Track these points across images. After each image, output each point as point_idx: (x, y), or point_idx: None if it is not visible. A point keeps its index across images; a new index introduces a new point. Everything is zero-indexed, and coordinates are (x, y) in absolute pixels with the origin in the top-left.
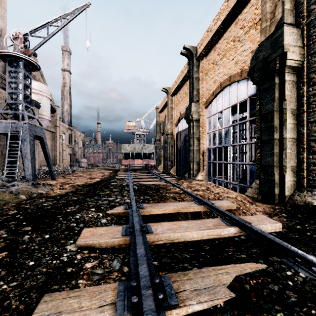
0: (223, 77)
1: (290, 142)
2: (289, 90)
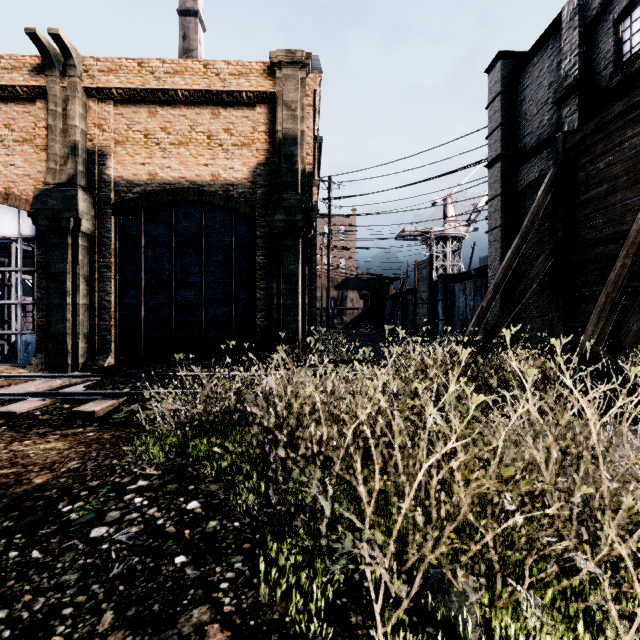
0: None
1: (84, 309)
2: (82, 255)
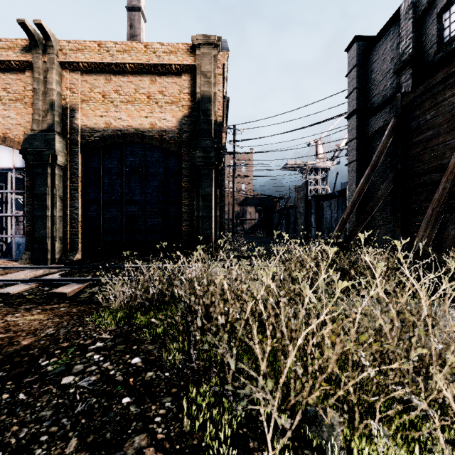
0: None
1: (59, 219)
2: (58, 181)
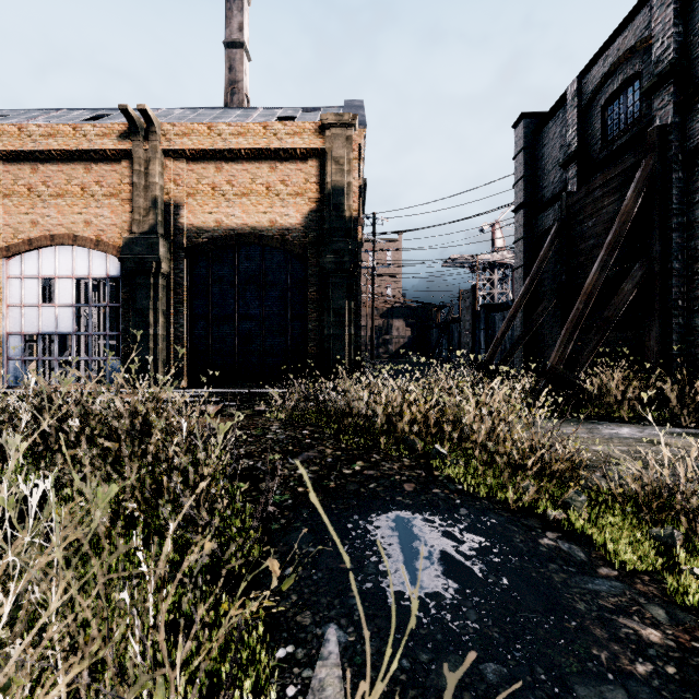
0: (58, 228)
1: (162, 339)
2: (161, 293)
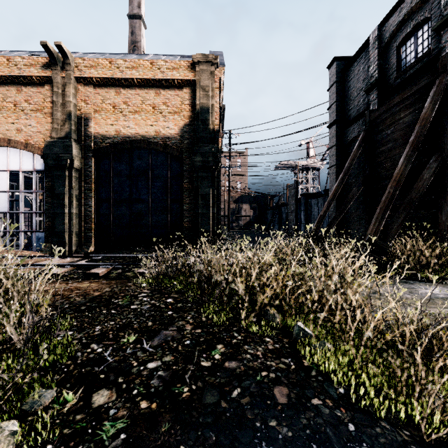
0: None
1: (75, 216)
2: (74, 182)
